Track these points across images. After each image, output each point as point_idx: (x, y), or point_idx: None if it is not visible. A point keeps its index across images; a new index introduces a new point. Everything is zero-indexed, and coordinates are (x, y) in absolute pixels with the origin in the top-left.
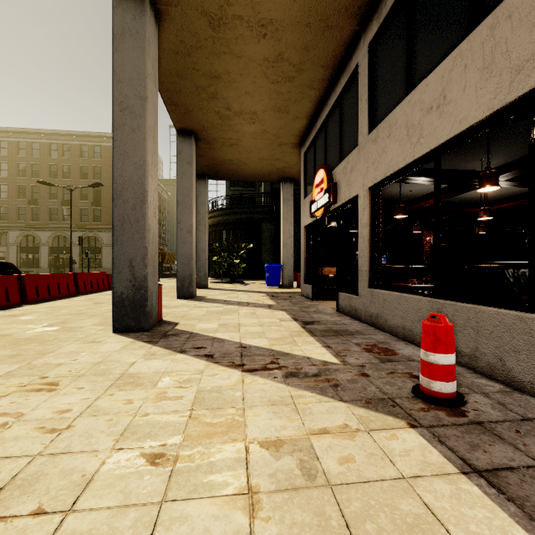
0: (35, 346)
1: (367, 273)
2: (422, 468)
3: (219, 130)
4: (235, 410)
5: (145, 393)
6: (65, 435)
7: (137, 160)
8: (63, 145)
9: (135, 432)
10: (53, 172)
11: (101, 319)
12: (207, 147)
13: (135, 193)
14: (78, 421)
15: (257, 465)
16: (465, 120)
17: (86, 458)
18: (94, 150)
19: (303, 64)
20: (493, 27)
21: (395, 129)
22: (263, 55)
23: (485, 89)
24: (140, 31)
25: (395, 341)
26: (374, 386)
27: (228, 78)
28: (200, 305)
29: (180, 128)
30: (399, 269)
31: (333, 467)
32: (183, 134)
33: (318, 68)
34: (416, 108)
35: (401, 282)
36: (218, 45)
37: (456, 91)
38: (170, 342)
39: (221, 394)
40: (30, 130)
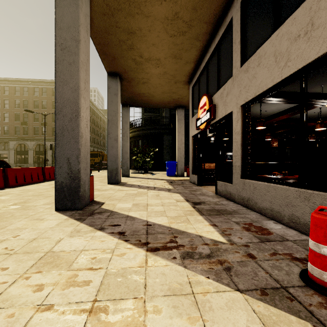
0: None
1: (240, 168)
2: None
3: (135, 72)
4: (136, 303)
5: (57, 276)
6: None
7: (73, 85)
8: (42, 88)
9: None
10: (36, 105)
11: (52, 199)
12: (128, 84)
13: (72, 110)
14: None
15: None
16: None
17: None
18: None
19: (192, 21)
20: None
21: (264, 59)
22: (164, 15)
23: None
24: None
25: (266, 220)
26: (264, 270)
27: (140, 34)
28: (122, 189)
29: (109, 71)
30: (261, 165)
31: None
32: (111, 75)
33: (203, 24)
34: (284, 39)
35: (263, 174)
36: (133, 7)
37: (325, 16)
38: (94, 219)
39: (125, 279)
40: (22, 79)
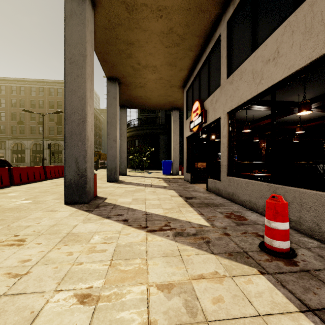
0: (14, 213)
1: (226, 167)
2: (272, 307)
3: (133, 78)
4: (140, 260)
5: (81, 247)
6: (24, 279)
7: (80, 95)
8: (39, 88)
9: (72, 277)
10: (33, 104)
11: (58, 195)
12: (126, 88)
13: (79, 116)
14: (34, 268)
15: (155, 304)
16: (292, 67)
17: (36, 298)
18: (58, 91)
19: (186, 35)
20: (312, 4)
21: (245, 75)
22: (160, 29)
23: (306, 45)
24: (82, 13)
25: (245, 210)
26: (234, 242)
27: (138, 44)
28: (121, 186)
29: (109, 76)
30: (246, 164)
31: (209, 306)
32: (111, 80)
33: (195, 37)
34: (259, 60)
35: (248, 172)
36: (132, 23)
37: (286, 48)
38: (100, 211)
39: (132, 248)
40: (19, 79)
